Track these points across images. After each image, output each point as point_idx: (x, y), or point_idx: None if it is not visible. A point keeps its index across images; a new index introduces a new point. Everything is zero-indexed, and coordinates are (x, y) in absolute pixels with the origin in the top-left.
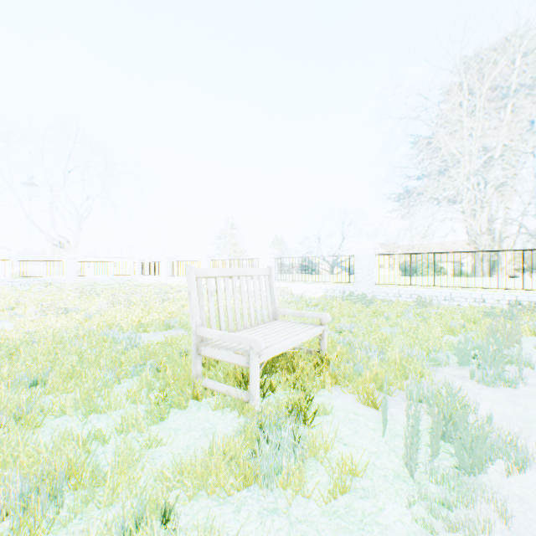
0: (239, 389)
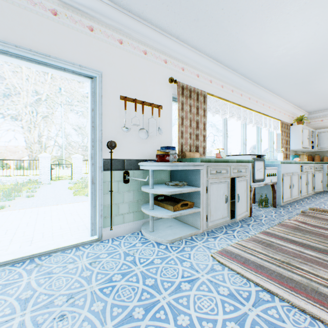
0: None
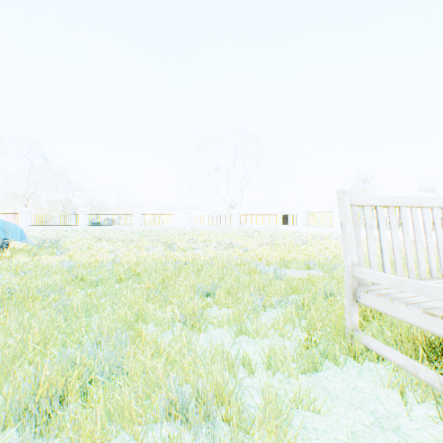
0: (433, 372)
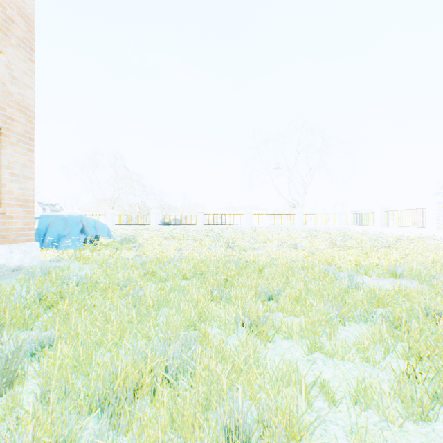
0: None
